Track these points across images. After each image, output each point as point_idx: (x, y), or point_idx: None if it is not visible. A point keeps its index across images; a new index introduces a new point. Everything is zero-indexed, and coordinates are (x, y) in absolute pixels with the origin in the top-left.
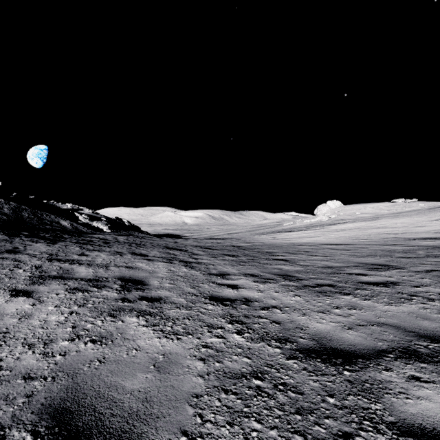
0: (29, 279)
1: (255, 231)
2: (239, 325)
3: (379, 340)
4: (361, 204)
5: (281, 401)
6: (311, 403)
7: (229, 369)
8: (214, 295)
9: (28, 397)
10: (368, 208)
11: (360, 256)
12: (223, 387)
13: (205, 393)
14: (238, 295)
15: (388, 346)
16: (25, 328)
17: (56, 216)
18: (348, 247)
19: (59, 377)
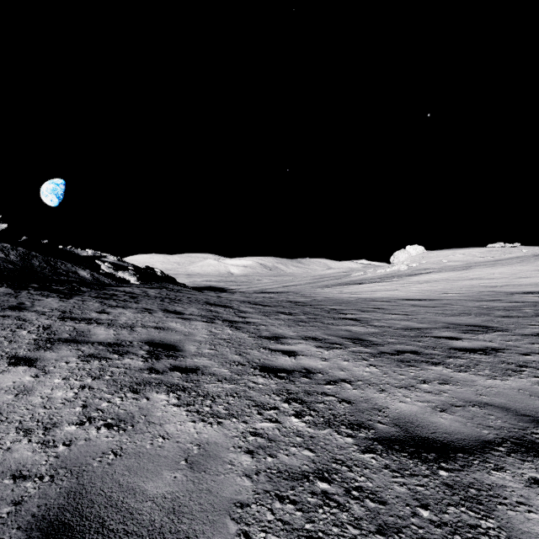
0: (33, 343)
1: (317, 283)
2: (298, 405)
3: (483, 427)
4: (448, 250)
5: (356, 515)
6: (397, 518)
7: (285, 466)
8: (265, 364)
9: (16, 504)
10: (458, 255)
11: (450, 315)
12: (277, 492)
13: (253, 501)
14: (296, 365)
15: (496, 435)
16: (22, 407)
17: (73, 264)
18: (434, 304)
19: (60, 475)
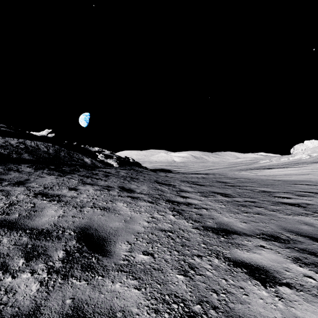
0: None
1: (232, 167)
2: None
3: None
4: None
5: None
6: None
7: None
8: (233, 317)
9: None
10: None
11: None
12: None
13: None
14: None
15: None
16: None
17: (83, 155)
18: None
19: None
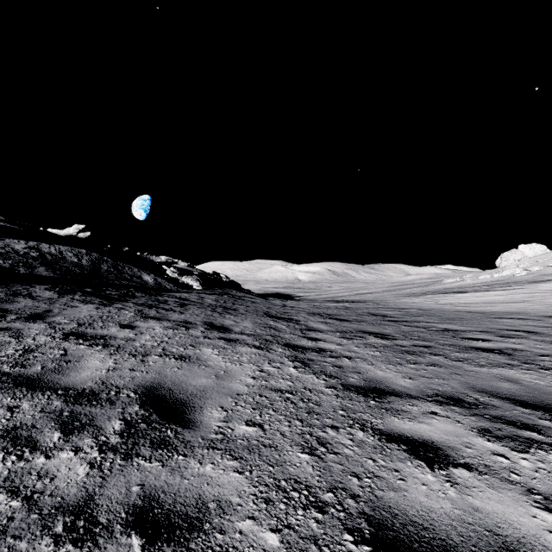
0: None
1: (397, 291)
2: None
3: None
4: None
5: None
6: None
7: None
8: (381, 508)
9: None
10: None
11: None
12: None
13: None
14: (472, 523)
15: None
16: None
17: (140, 269)
18: None
19: None
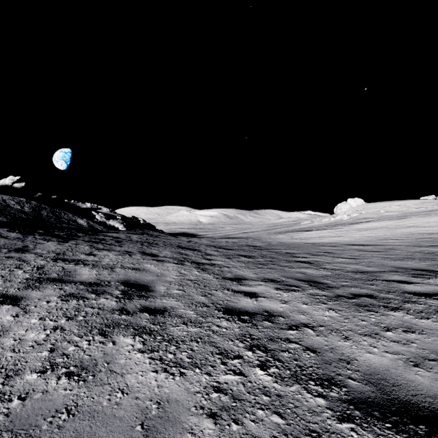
0: (25, 282)
1: (271, 230)
2: (262, 353)
3: None
4: (385, 202)
5: None
6: None
7: None
8: (229, 306)
9: None
10: (394, 206)
11: (395, 259)
12: None
13: None
14: (258, 307)
15: None
16: None
17: (74, 214)
18: (377, 249)
19: None
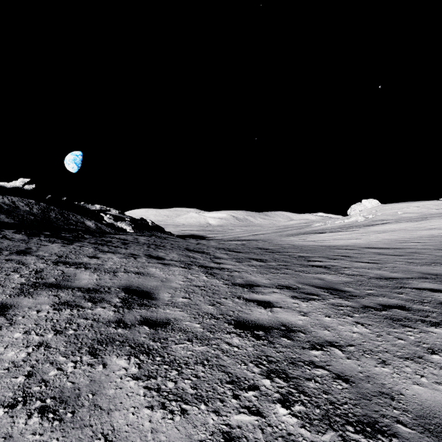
0: (19, 287)
1: (281, 232)
2: (283, 382)
3: None
4: (403, 203)
5: None
6: None
7: None
8: (240, 318)
9: None
10: (413, 207)
11: (422, 264)
12: None
13: None
14: (273, 320)
15: None
16: None
17: (82, 216)
18: (398, 252)
19: None
